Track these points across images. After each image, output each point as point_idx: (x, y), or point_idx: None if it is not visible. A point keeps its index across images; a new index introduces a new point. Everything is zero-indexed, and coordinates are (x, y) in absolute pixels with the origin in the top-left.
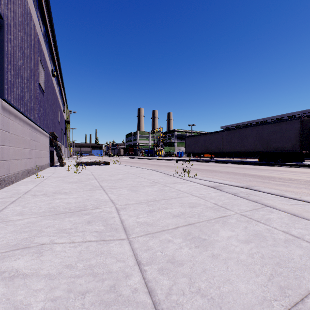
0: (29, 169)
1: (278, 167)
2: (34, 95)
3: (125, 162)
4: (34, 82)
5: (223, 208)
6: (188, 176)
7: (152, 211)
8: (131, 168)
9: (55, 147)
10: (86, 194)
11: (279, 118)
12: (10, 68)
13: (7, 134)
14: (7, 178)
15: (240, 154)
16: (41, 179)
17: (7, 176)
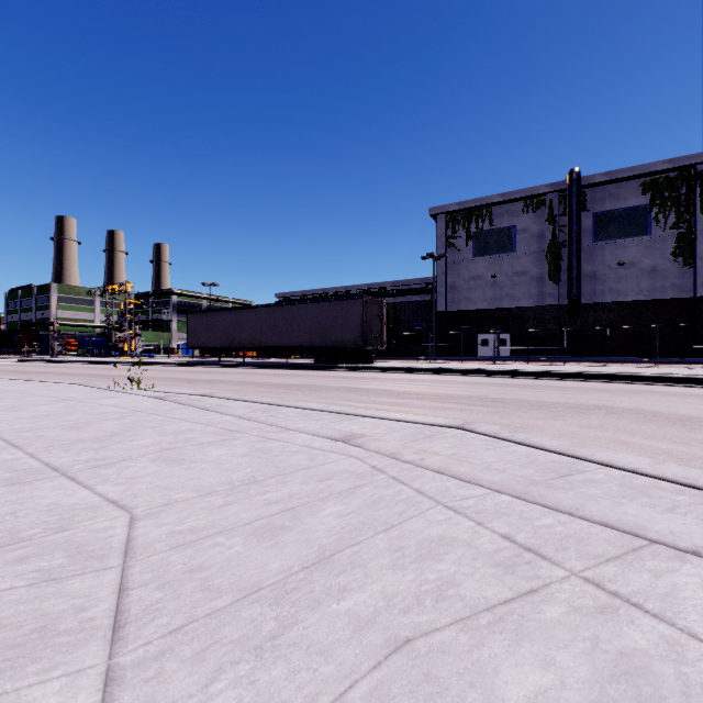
0: None
1: (333, 372)
2: None
3: (2, 371)
4: None
5: (139, 411)
6: (139, 388)
7: (37, 422)
8: (20, 383)
9: None
10: None
11: (367, 289)
12: None
13: None
14: None
15: (302, 351)
16: None
17: None
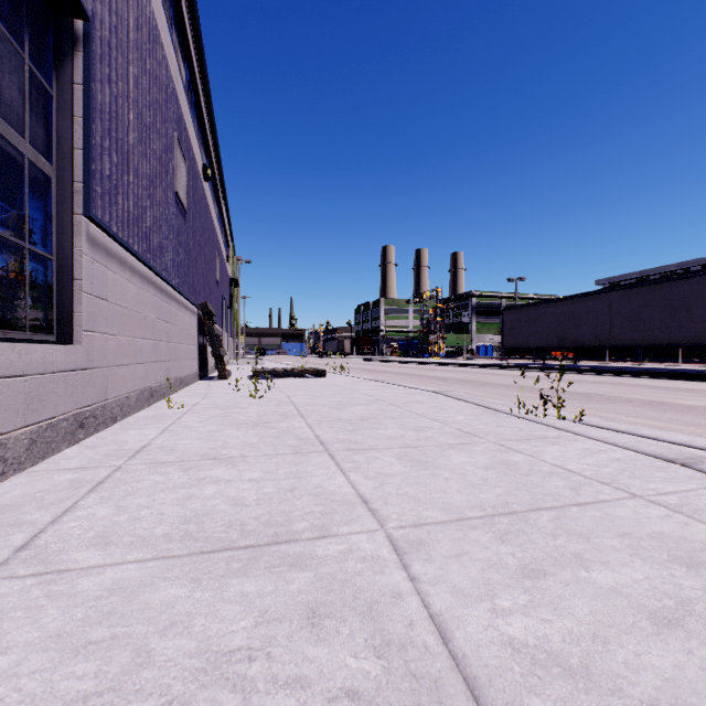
0: (153, 388)
1: None
2: (164, 218)
3: (356, 369)
4: (164, 188)
5: None
6: (558, 416)
7: (536, 576)
8: (381, 386)
9: (209, 336)
10: (286, 470)
11: None
12: (110, 147)
13: (102, 305)
14: (102, 411)
15: (657, 352)
16: (178, 412)
17: (101, 406)
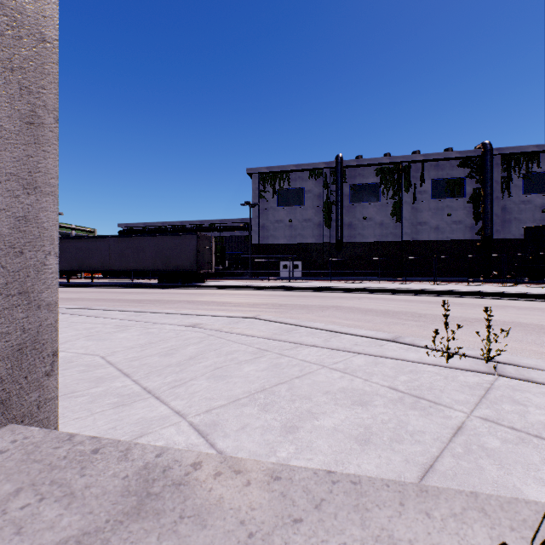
0: None
1: (174, 289)
2: None
3: None
4: None
5: None
6: None
7: None
8: None
9: None
10: None
11: (200, 224)
12: None
13: None
14: None
15: (145, 273)
16: None
17: None
